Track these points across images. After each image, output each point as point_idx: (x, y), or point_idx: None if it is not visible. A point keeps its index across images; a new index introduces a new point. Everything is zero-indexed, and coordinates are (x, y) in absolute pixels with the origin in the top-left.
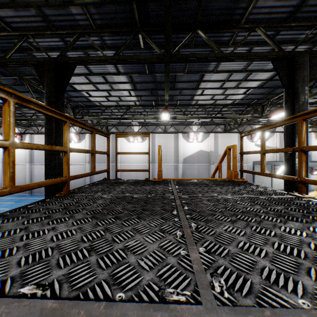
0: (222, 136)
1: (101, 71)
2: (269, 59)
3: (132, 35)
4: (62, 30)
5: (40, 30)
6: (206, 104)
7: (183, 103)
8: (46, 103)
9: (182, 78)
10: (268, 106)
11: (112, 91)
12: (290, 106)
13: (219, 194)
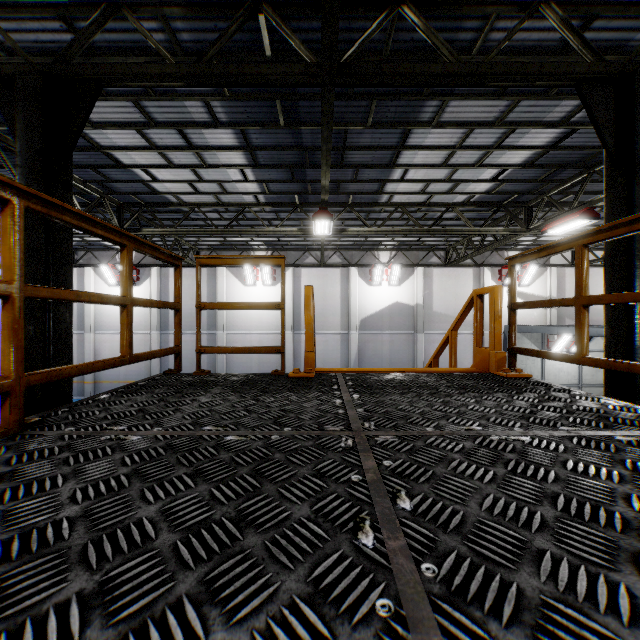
0: (440, 274)
1: (174, 117)
2: (571, 81)
3: (243, 16)
4: None
5: None
6: (411, 204)
7: (361, 201)
8: (22, 180)
9: (360, 139)
10: (541, 209)
11: (203, 168)
12: (620, 194)
13: (486, 427)
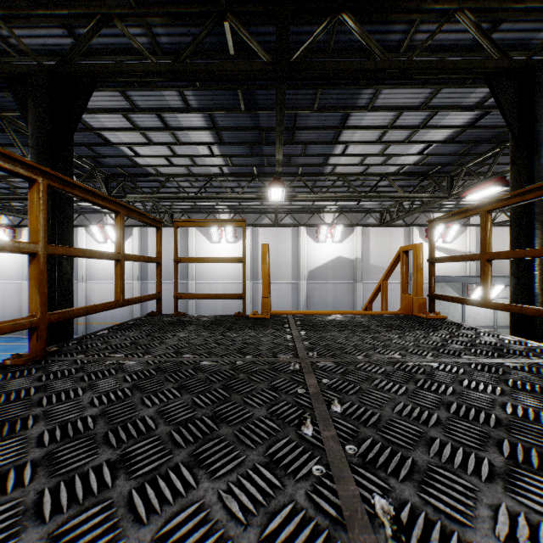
0: (376, 233)
1: (154, 104)
2: (481, 75)
3: (211, 23)
4: (66, 9)
5: (22, 9)
6: (351, 174)
7: (309, 171)
8: (33, 158)
9: (307, 121)
10: (461, 178)
11: (177, 145)
12: (522, 168)
13: (405, 356)
